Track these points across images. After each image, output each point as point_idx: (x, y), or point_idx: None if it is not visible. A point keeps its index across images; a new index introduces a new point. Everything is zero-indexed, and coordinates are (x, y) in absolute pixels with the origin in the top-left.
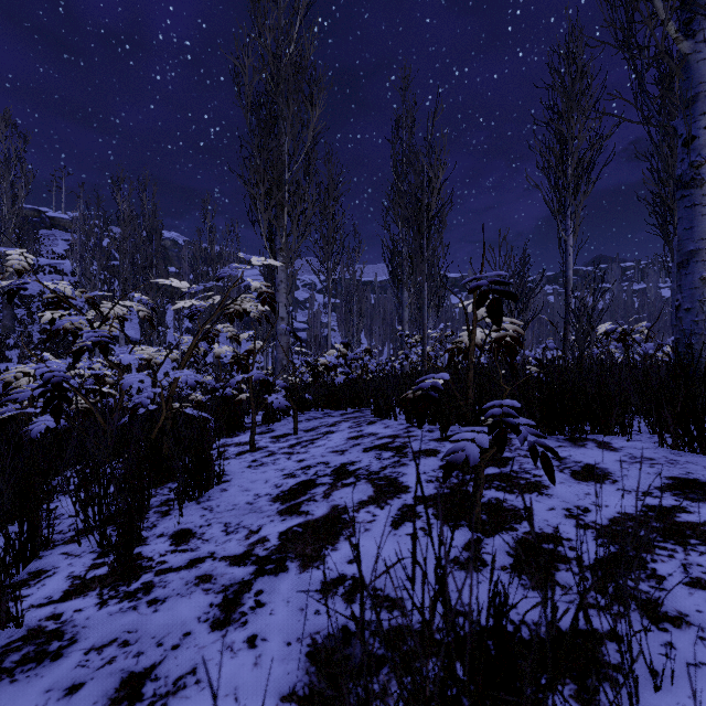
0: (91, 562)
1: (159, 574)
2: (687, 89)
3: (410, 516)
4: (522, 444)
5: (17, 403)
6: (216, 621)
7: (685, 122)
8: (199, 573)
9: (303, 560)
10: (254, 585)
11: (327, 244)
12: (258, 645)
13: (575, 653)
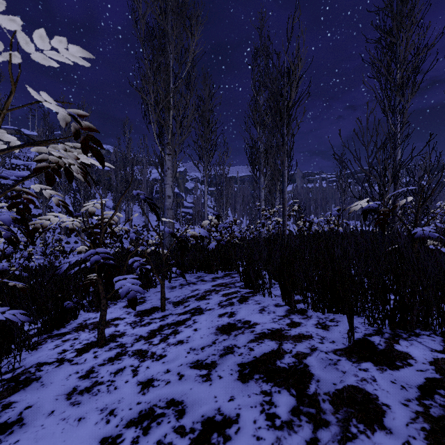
0: None
1: None
2: None
3: None
4: None
5: None
6: None
7: None
8: None
9: None
10: None
11: (204, 143)
12: None
13: None
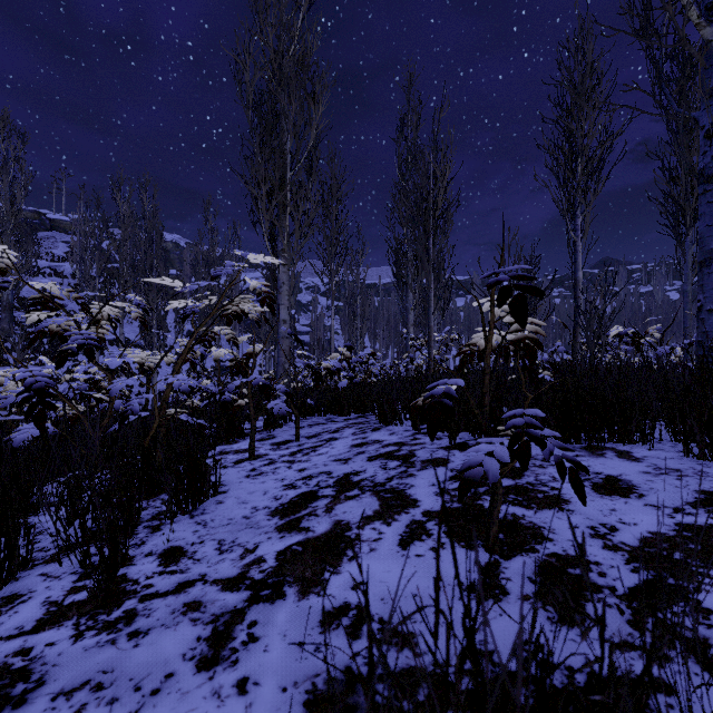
0: (70, 584)
1: (143, 600)
2: (710, 78)
3: (420, 534)
4: (548, 458)
5: (6, 408)
6: (203, 659)
7: (708, 113)
8: (187, 599)
9: (303, 585)
10: (247, 614)
11: (330, 245)
12: (249, 691)
13: (617, 707)
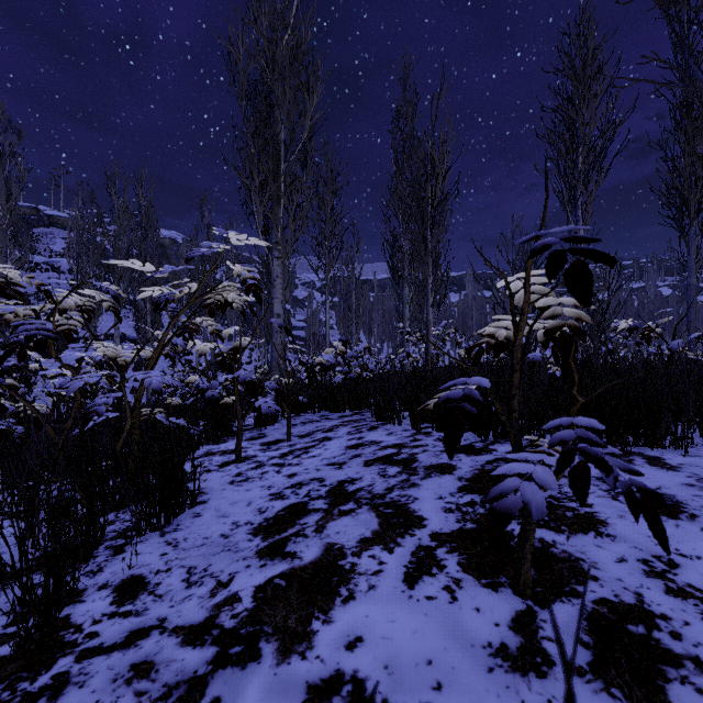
0: None
1: (82, 658)
2: None
3: (429, 566)
4: (613, 487)
5: None
6: None
7: None
8: (136, 657)
9: (284, 640)
10: (209, 686)
11: (325, 239)
12: None
13: None
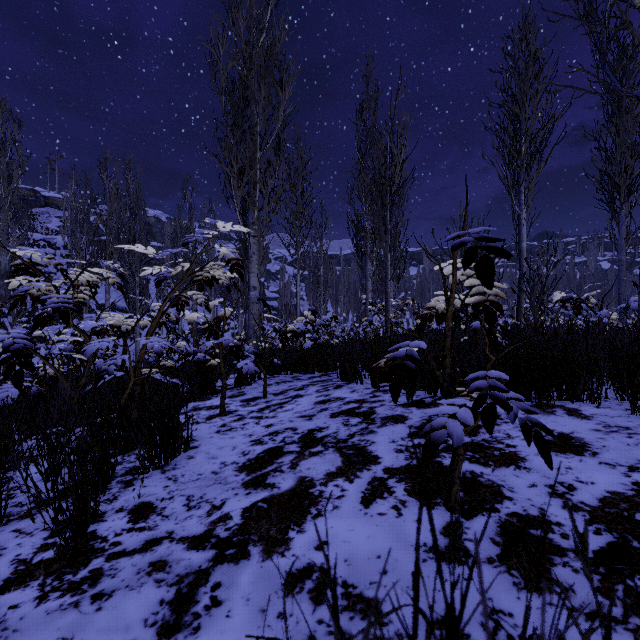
0: (41, 541)
1: (110, 558)
2: None
3: (382, 492)
4: (513, 421)
5: None
6: (165, 625)
7: None
8: (153, 558)
9: (267, 545)
10: (211, 575)
11: (296, 219)
12: None
13: None
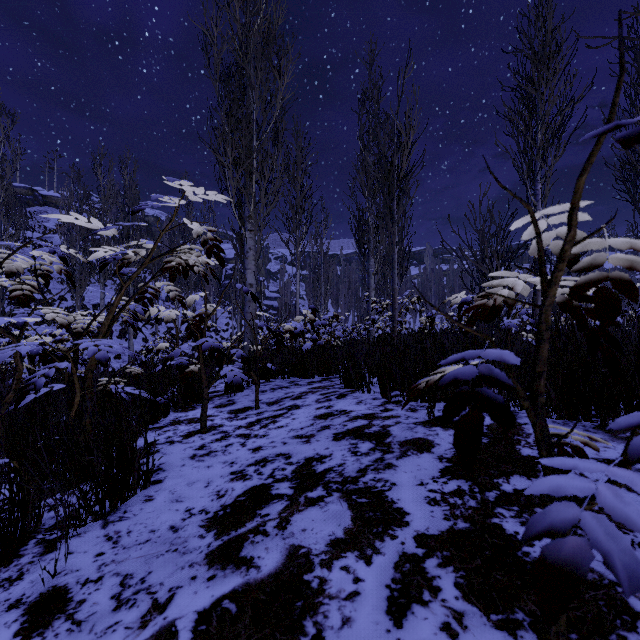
0: None
1: None
2: None
3: (419, 588)
4: None
5: None
6: None
7: None
8: None
9: None
10: None
11: (295, 214)
12: None
13: None
